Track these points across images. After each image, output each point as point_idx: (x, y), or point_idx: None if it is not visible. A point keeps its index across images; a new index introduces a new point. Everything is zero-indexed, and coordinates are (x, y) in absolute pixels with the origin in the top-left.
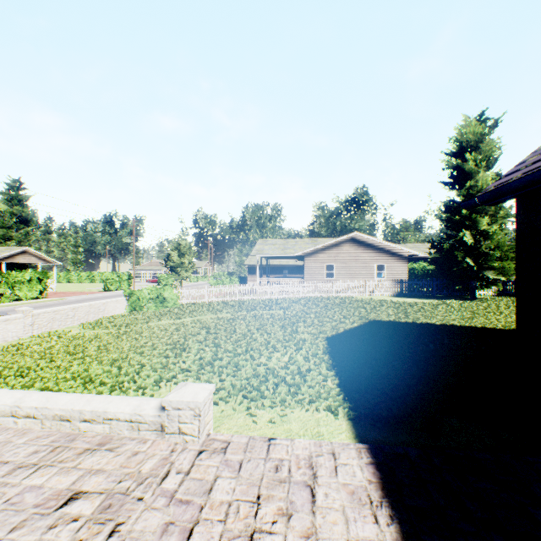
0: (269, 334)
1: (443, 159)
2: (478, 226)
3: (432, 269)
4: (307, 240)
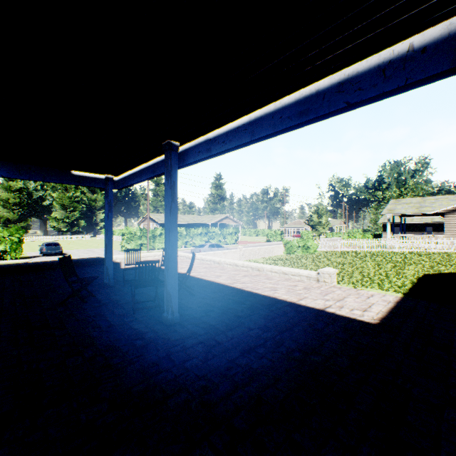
0: (379, 268)
1: None
2: None
3: None
4: (450, 196)
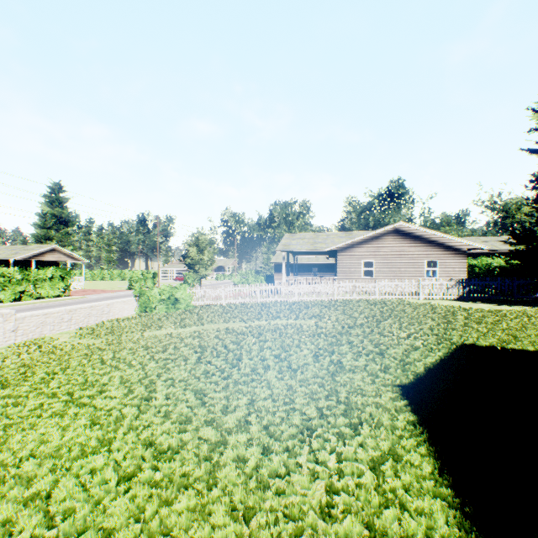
0: (293, 370)
1: (534, 115)
2: None
3: (501, 265)
4: (340, 233)
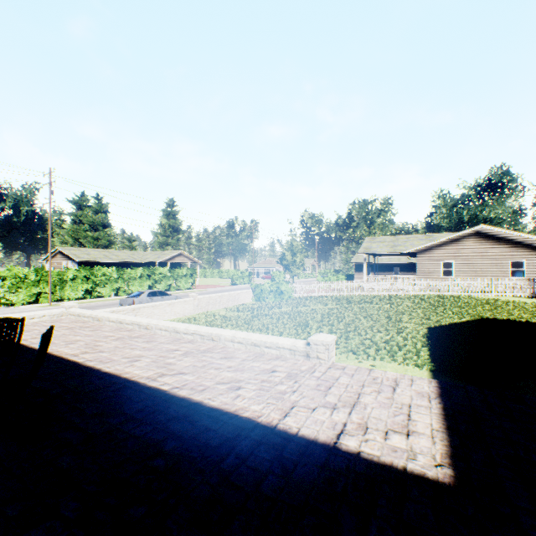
0: (374, 321)
1: None
2: None
3: None
4: (420, 236)
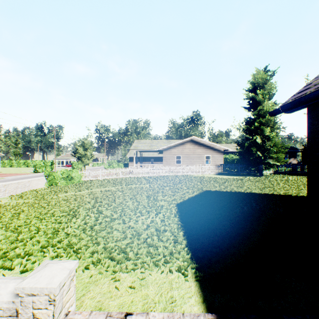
0: (138, 202)
1: (244, 93)
2: (263, 133)
3: (237, 158)
4: (165, 141)
